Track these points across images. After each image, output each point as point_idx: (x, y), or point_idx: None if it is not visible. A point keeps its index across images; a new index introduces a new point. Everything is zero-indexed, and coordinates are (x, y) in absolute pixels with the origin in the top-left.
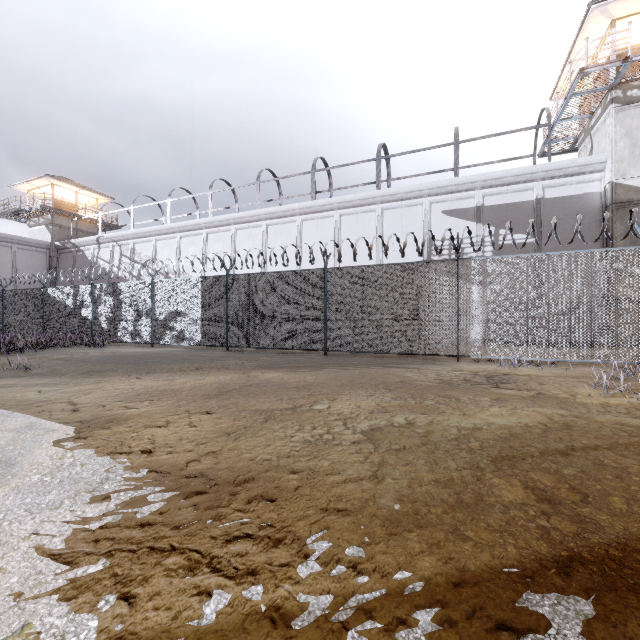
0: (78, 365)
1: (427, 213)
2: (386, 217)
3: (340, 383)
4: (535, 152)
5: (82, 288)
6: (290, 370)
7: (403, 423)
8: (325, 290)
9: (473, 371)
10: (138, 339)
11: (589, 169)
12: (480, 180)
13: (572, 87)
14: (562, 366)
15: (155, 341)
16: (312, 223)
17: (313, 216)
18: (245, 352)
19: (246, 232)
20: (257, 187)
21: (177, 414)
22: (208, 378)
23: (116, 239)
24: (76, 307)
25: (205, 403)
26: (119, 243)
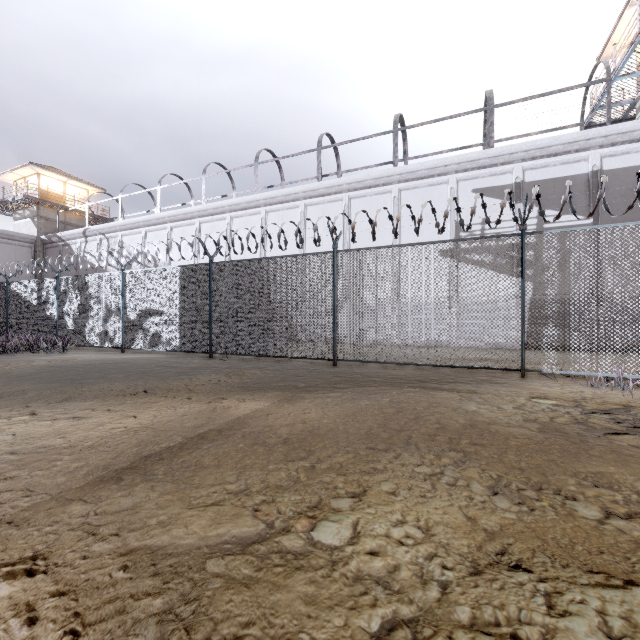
0: None
1: (454, 193)
2: (404, 199)
3: (365, 430)
4: (582, 120)
5: (47, 282)
6: (283, 395)
7: None
8: (334, 280)
9: (567, 399)
10: (107, 343)
11: None
12: (520, 150)
13: None
14: None
15: (126, 345)
16: (317, 208)
17: (319, 200)
18: (231, 360)
19: (243, 220)
20: (255, 169)
21: None
22: (145, 414)
23: (103, 231)
24: (40, 304)
25: (67, 509)
26: (107, 236)
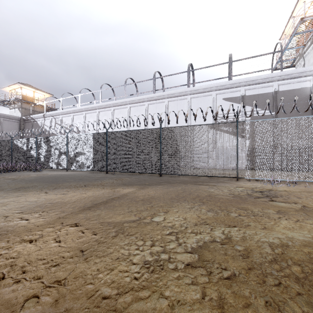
0: (17, 183)
1: (214, 99)
2: (192, 102)
3: (170, 197)
4: (272, 67)
5: (31, 139)
6: (140, 187)
7: (222, 238)
8: (160, 140)
9: (250, 187)
10: (60, 167)
11: (304, 74)
12: (243, 81)
13: (295, 29)
14: (300, 184)
15: (68, 168)
16: (153, 105)
17: (154, 102)
18: (116, 174)
19: (119, 111)
20: (125, 87)
21: (52, 227)
22: (89, 193)
23: (53, 115)
24: (28, 150)
25: (78, 215)
26: (54, 117)
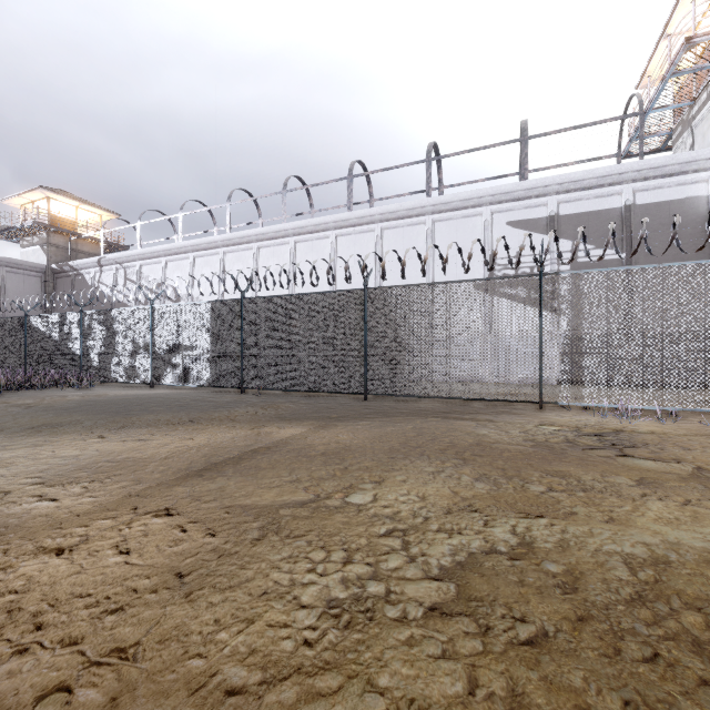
0: (36, 415)
1: (488, 225)
2: (438, 230)
3: (388, 447)
4: (619, 151)
5: (69, 316)
6: (318, 423)
7: (513, 543)
8: (365, 316)
9: (571, 425)
10: (135, 378)
11: (693, 167)
12: (554, 183)
13: (674, 63)
14: (687, 417)
15: (155, 381)
16: (349, 239)
17: (350, 230)
18: (264, 395)
19: (270, 251)
20: (283, 197)
21: (113, 517)
22: (200, 437)
23: (120, 260)
24: (63, 339)
25: (173, 489)
26: (123, 265)
